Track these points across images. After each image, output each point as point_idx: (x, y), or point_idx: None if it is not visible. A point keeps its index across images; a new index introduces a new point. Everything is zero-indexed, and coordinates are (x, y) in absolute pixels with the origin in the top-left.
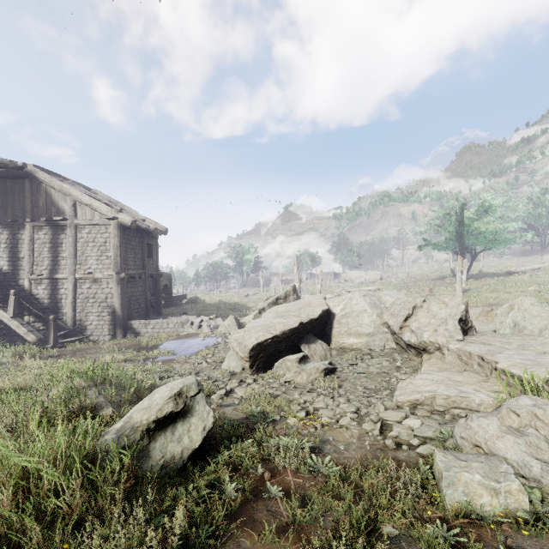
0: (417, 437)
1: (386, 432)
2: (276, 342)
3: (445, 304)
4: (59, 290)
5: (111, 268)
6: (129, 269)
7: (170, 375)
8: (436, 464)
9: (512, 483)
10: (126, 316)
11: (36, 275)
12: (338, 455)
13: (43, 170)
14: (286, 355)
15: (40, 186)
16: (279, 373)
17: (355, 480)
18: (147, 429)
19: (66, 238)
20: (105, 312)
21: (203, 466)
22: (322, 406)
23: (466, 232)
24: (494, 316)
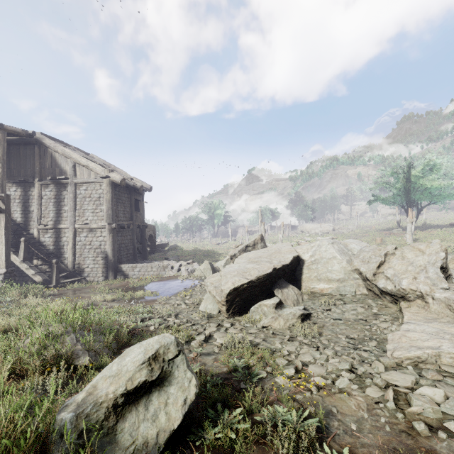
0: (444, 413)
1: (400, 403)
2: (251, 287)
3: (421, 251)
4: (62, 238)
5: (104, 220)
6: (119, 221)
7: (151, 316)
8: None
9: None
10: (117, 261)
11: (43, 226)
12: (351, 438)
13: (49, 137)
14: (260, 299)
15: (47, 151)
16: (255, 317)
17: None
18: (113, 405)
19: (67, 194)
20: (99, 257)
21: (184, 449)
22: (309, 360)
23: (412, 188)
24: None
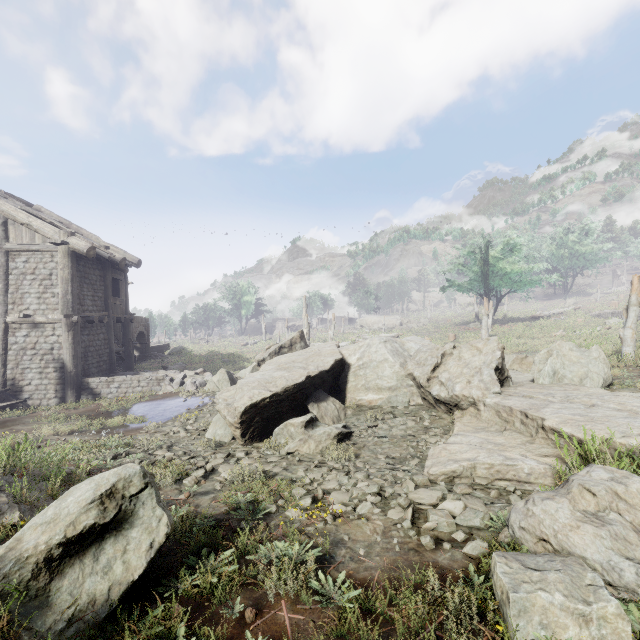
0: (460, 526)
1: (419, 522)
2: (276, 402)
3: (479, 350)
4: None
5: (58, 310)
6: (85, 311)
7: (131, 451)
8: (497, 578)
9: (607, 604)
10: (81, 373)
11: None
12: (356, 564)
13: None
14: (290, 418)
15: None
16: (279, 442)
17: (382, 610)
18: (46, 559)
19: None
20: (49, 368)
21: (149, 605)
22: (334, 486)
23: (491, 273)
24: (529, 364)
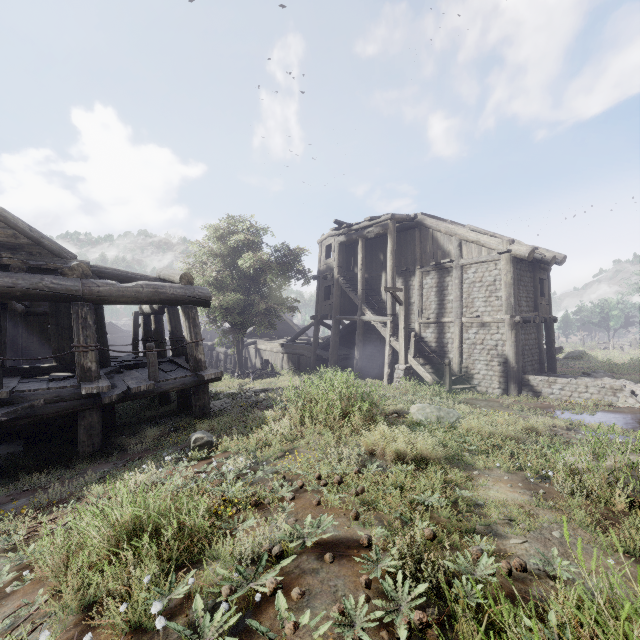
0: None
1: None
2: None
3: None
4: (445, 334)
5: (501, 311)
6: (521, 312)
7: None
8: None
9: None
10: (520, 369)
11: (425, 319)
12: None
13: (427, 216)
14: None
15: (427, 232)
16: None
17: None
18: None
19: (451, 281)
20: (494, 361)
21: None
22: None
23: None
24: None
